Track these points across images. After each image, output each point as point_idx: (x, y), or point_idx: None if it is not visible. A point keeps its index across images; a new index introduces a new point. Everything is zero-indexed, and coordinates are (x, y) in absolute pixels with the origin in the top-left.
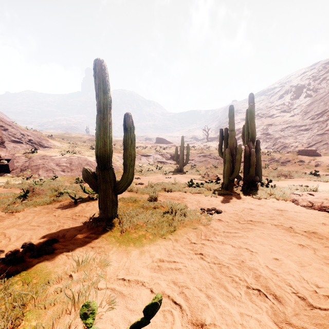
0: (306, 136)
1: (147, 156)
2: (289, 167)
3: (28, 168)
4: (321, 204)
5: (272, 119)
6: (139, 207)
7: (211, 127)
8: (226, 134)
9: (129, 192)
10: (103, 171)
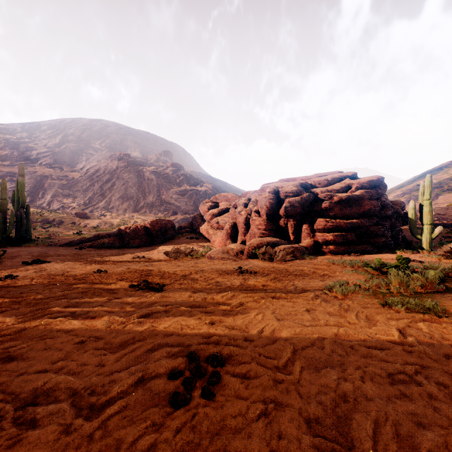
0: (84, 197)
1: None
2: (63, 228)
3: None
4: (61, 244)
5: (49, 169)
6: None
7: None
8: None
9: None
10: None
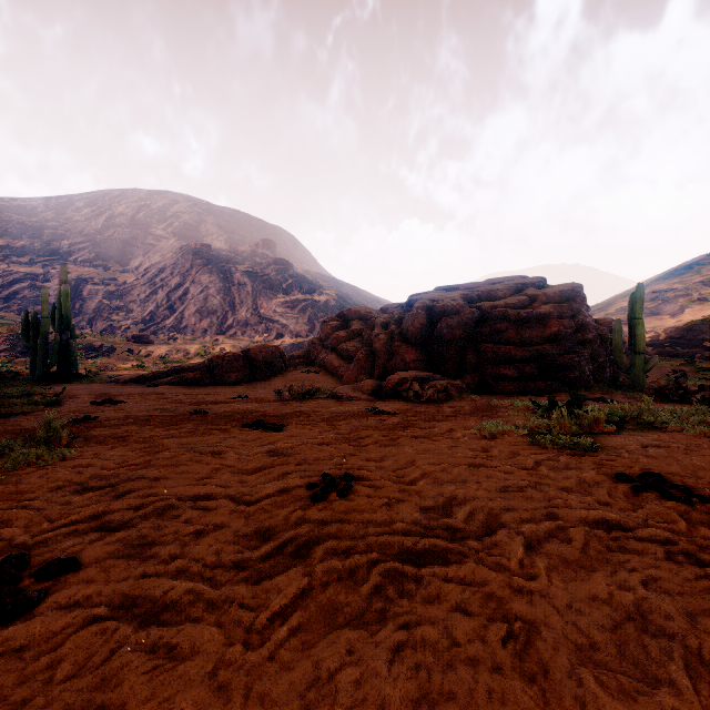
0: (143, 312)
1: None
2: (115, 358)
3: None
4: (125, 380)
5: (88, 268)
6: None
7: None
8: (36, 319)
9: None
10: None
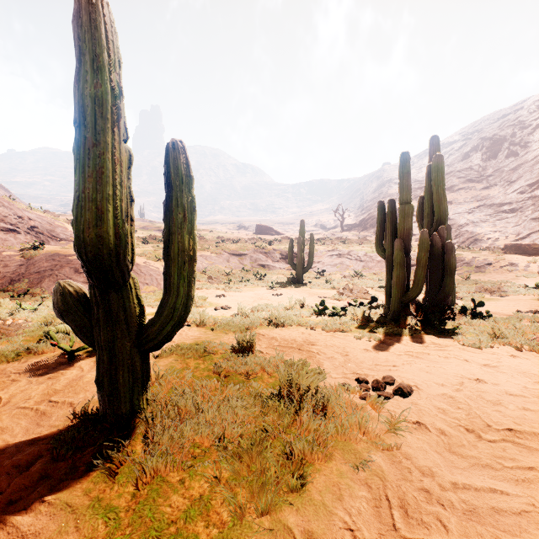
0: (512, 221)
1: (241, 255)
2: (491, 275)
3: (23, 277)
4: None
5: (451, 193)
6: (210, 375)
7: (348, 207)
8: (392, 211)
9: (198, 327)
10: (106, 292)
